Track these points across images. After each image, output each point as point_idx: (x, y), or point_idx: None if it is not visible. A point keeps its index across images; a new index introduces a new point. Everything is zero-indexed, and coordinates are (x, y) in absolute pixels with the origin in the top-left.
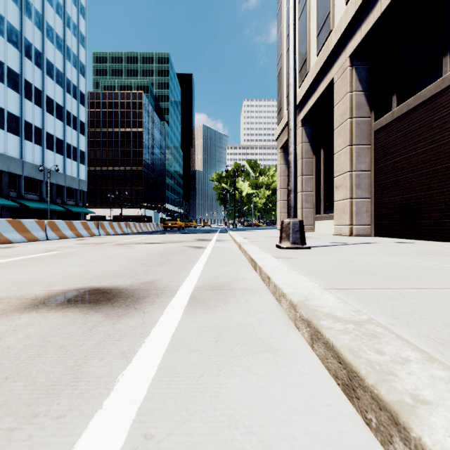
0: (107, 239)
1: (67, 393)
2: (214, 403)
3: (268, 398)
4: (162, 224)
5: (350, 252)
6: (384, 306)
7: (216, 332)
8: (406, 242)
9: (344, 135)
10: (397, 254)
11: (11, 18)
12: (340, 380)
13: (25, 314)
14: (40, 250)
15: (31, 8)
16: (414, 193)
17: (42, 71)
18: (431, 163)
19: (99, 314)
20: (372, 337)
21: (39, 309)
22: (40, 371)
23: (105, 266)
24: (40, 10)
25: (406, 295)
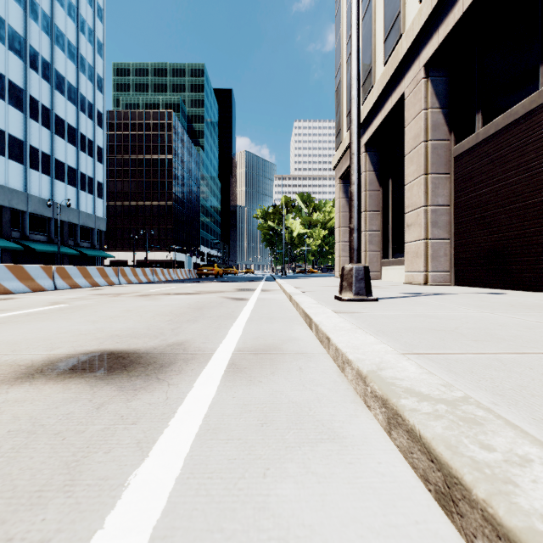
0: (128, 289)
1: (57, 503)
2: (260, 520)
3: (334, 511)
4: (195, 271)
5: (427, 306)
6: (482, 378)
7: (261, 413)
8: (494, 292)
9: (418, 162)
10: (486, 308)
11: (13, 21)
12: (432, 484)
13: (15, 387)
14: (45, 303)
15: (37, 9)
16: (504, 233)
17: (51, 85)
18: (525, 196)
19: (111, 387)
20: (473, 423)
21: (34, 379)
22: (24, 469)
23: (123, 322)
24: (48, 11)
25: (506, 363)
